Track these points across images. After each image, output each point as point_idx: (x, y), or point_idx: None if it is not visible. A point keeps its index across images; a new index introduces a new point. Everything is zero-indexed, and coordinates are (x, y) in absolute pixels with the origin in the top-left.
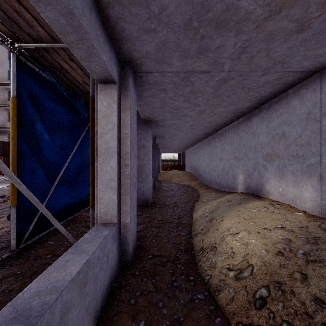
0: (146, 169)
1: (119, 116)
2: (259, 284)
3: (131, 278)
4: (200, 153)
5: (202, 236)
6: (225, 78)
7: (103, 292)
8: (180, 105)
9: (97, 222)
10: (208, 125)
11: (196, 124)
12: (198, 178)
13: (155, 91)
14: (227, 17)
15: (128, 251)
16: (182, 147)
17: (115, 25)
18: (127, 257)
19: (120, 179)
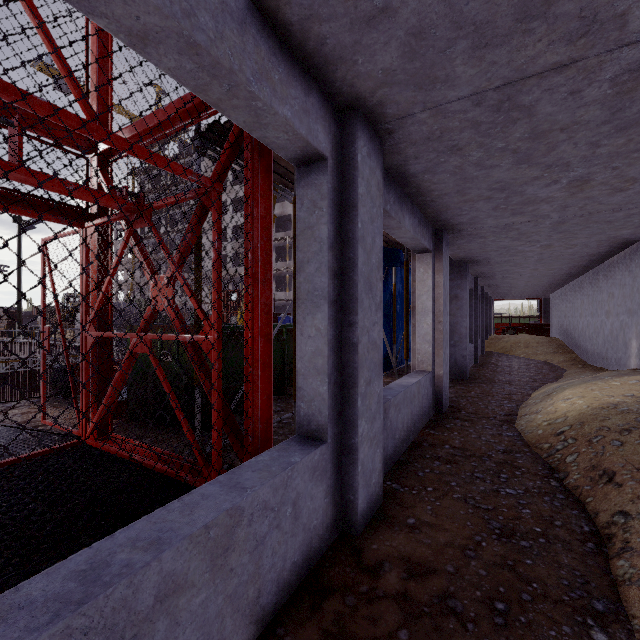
0: (460, 328)
1: (434, 279)
2: (565, 425)
3: (445, 418)
4: (576, 301)
5: (531, 406)
6: (560, 221)
7: (425, 413)
8: (508, 244)
9: (412, 371)
10: (572, 256)
11: (547, 257)
12: (573, 350)
13: (471, 239)
14: (530, 200)
15: (441, 400)
16: (539, 289)
17: (434, 217)
18: (440, 406)
19: (434, 334)
